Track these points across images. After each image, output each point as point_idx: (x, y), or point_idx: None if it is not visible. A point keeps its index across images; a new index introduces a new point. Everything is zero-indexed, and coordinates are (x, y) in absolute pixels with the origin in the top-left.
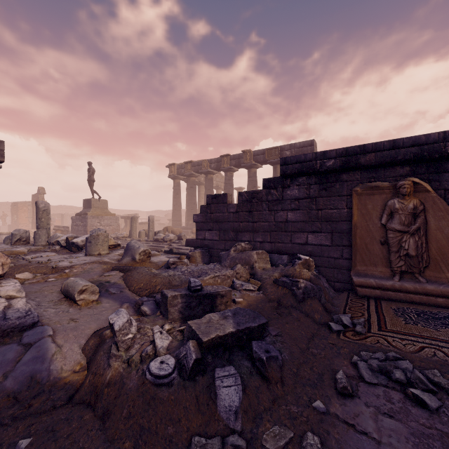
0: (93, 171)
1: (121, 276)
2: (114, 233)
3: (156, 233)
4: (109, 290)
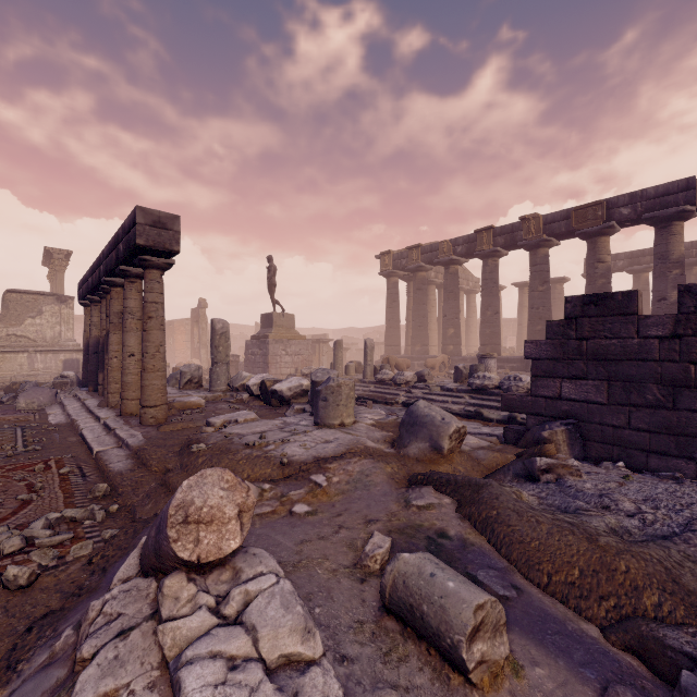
0: (275, 270)
1: (452, 507)
2: (307, 368)
3: (375, 369)
4: (480, 578)
